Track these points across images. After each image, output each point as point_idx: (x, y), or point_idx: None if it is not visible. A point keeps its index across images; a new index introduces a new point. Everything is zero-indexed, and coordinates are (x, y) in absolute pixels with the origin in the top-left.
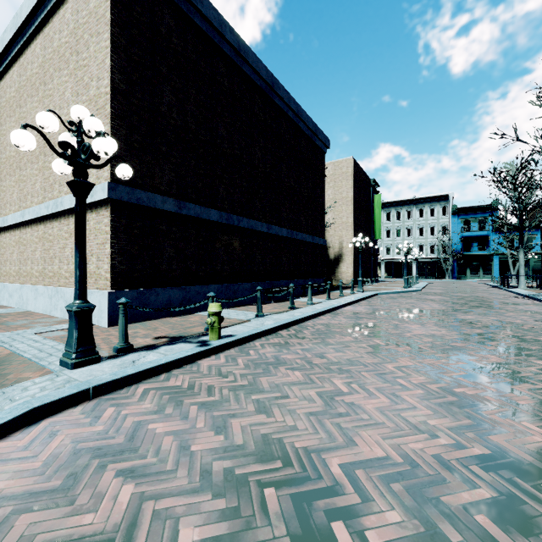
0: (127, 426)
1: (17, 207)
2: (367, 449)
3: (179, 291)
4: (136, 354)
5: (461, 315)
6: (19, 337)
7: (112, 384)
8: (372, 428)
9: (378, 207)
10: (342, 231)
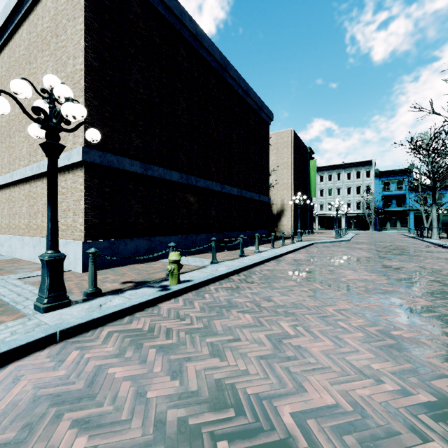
0: (88, 370)
1: (7, 170)
2: (316, 395)
3: (144, 241)
4: (104, 298)
5: (386, 262)
6: (2, 282)
7: (78, 327)
8: (319, 372)
9: (313, 171)
10: (283, 191)
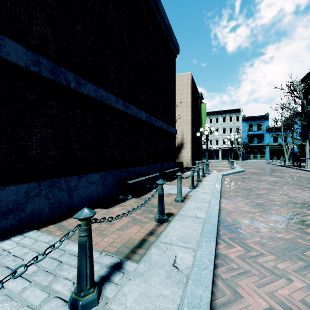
0: None
1: None
2: None
3: None
4: None
5: None
6: None
7: None
8: None
9: (204, 112)
10: (183, 126)
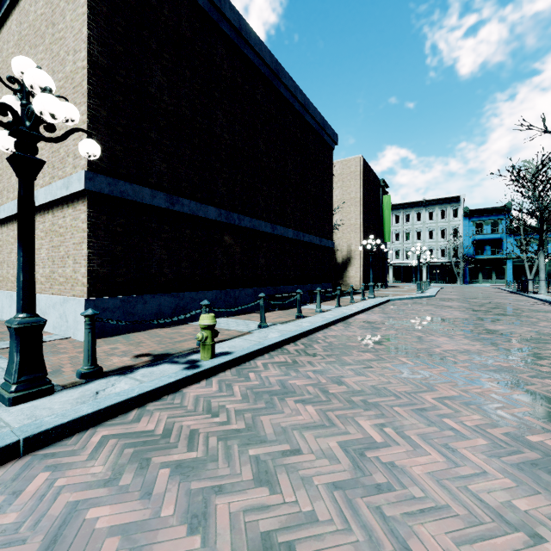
0: (54, 513)
1: None
2: None
3: (171, 298)
4: (104, 381)
5: (489, 325)
6: None
7: (56, 430)
8: (432, 517)
9: (387, 209)
10: (350, 233)
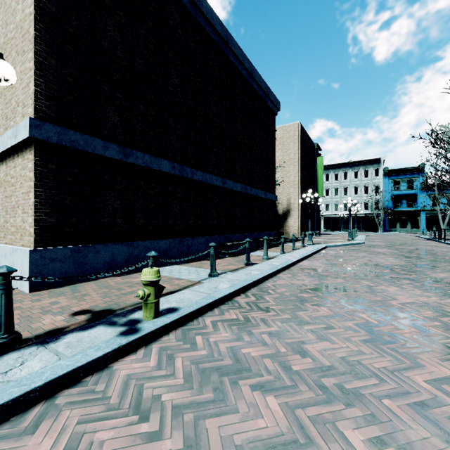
0: None
1: None
2: None
3: (124, 247)
4: (16, 355)
5: (430, 272)
6: None
7: None
8: None
9: (320, 168)
10: (290, 189)
